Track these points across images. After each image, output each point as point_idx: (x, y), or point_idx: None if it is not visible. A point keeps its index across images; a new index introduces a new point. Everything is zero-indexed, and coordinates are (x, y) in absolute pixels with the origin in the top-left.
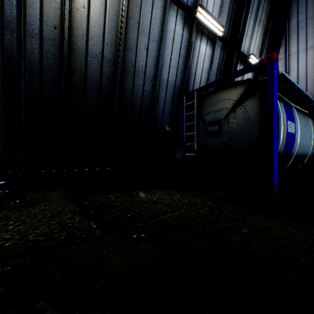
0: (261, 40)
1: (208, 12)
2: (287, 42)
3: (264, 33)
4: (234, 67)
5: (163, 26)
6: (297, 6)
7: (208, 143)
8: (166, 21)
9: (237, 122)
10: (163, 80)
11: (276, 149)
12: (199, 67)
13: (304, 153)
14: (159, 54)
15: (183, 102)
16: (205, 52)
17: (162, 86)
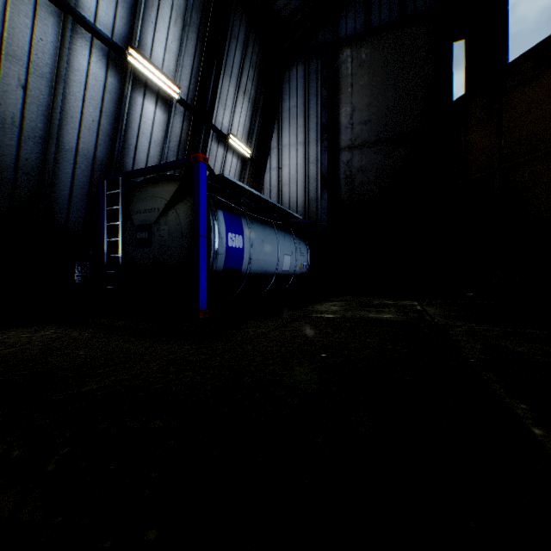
0: (250, 117)
1: (150, 60)
2: (280, 129)
3: (254, 108)
4: (202, 147)
5: (61, 58)
6: (290, 87)
7: (137, 256)
8: (68, 51)
9: (169, 230)
10: (68, 145)
11: (205, 267)
12: (145, 136)
13: (267, 271)
14: (55, 101)
15: (105, 189)
16: (155, 116)
17: (66, 156)
